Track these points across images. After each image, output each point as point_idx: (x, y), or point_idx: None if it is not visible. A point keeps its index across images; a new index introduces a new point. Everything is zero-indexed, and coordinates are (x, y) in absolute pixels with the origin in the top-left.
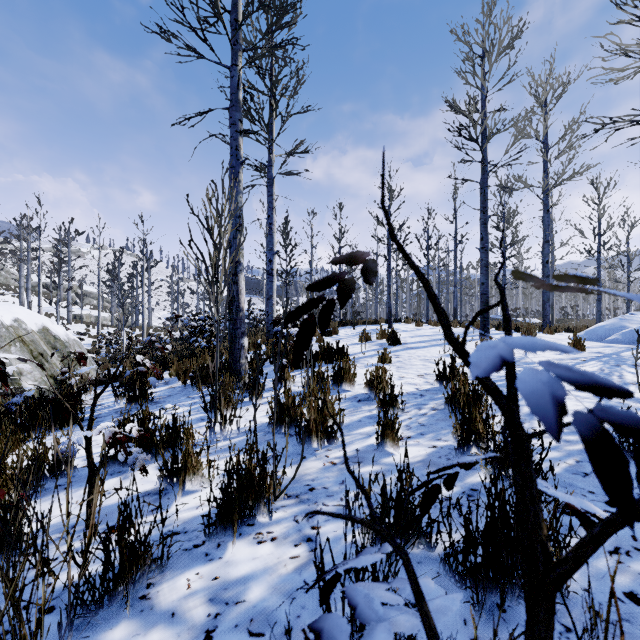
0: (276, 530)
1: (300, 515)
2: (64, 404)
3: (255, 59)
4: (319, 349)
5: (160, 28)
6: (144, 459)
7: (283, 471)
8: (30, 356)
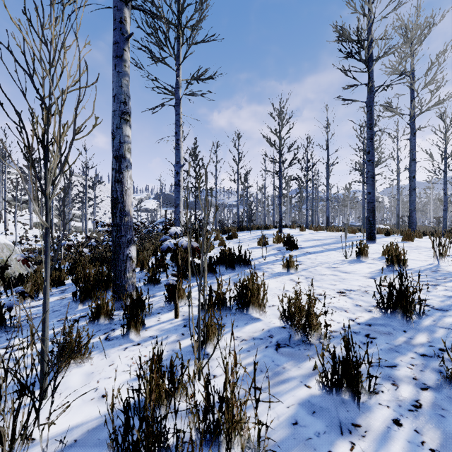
0: None
1: None
2: None
3: None
4: (220, 255)
5: None
6: None
7: None
8: None
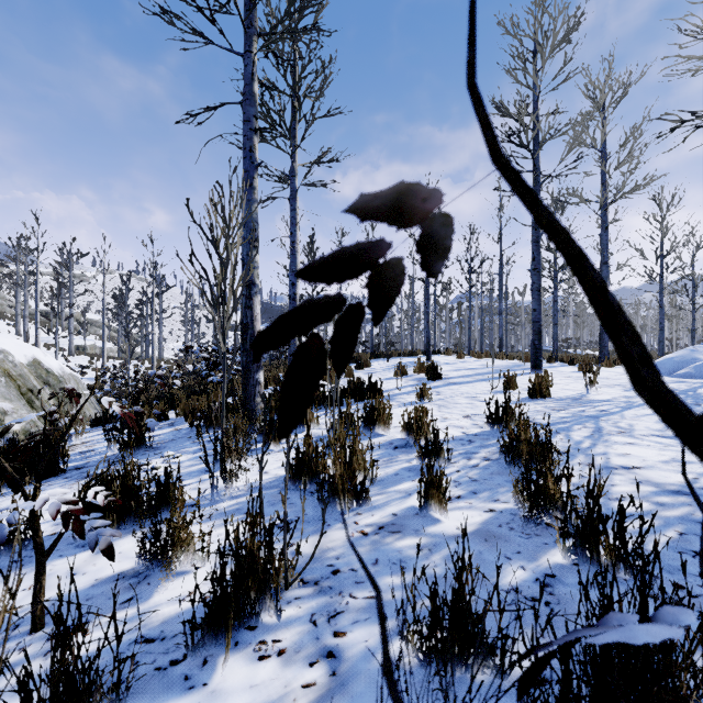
0: (285, 637)
1: (319, 613)
2: (1, 463)
3: (272, 42)
4: (348, 385)
5: (161, 8)
6: (112, 535)
7: (298, 550)
8: (17, 393)
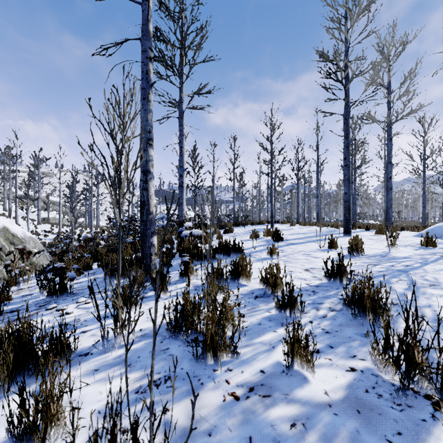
0: None
1: None
2: None
3: None
4: (219, 245)
5: None
6: None
7: (165, 441)
8: None
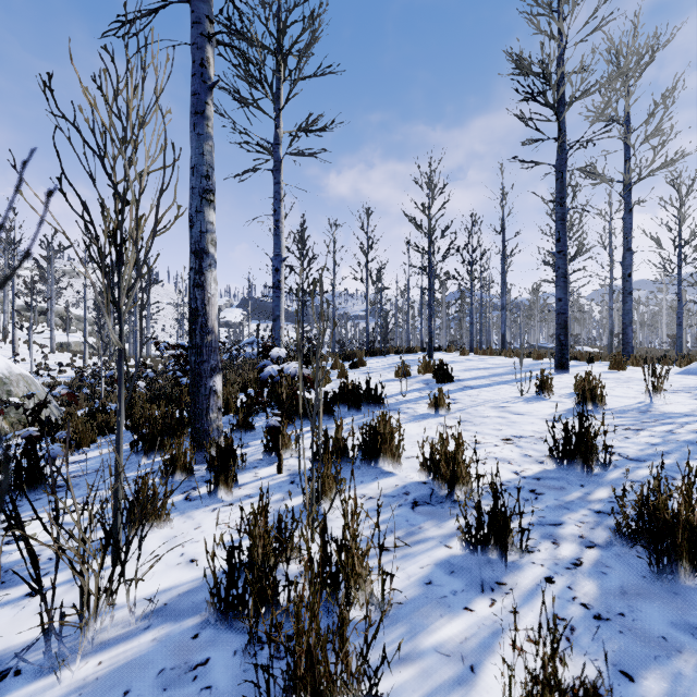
0: None
1: None
2: None
3: None
4: (340, 390)
5: None
6: None
7: None
8: None
